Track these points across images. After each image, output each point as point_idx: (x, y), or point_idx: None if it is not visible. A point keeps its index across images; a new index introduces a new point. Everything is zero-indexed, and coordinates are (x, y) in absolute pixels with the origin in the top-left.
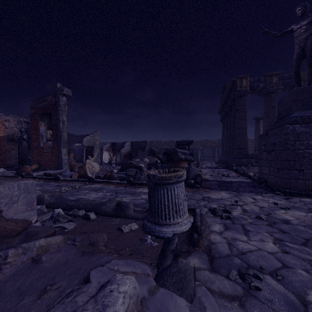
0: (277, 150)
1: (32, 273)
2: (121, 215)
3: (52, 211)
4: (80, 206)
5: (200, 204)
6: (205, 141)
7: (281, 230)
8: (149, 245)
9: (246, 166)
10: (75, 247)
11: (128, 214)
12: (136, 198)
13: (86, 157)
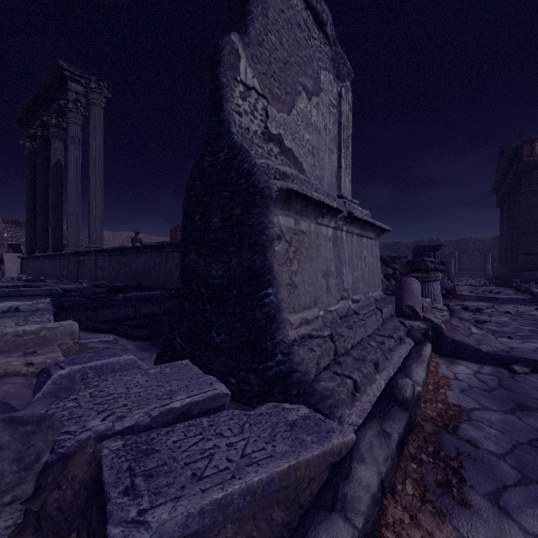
0: None
1: None
2: None
3: None
4: None
5: (453, 307)
6: (465, 241)
7: (522, 317)
8: None
9: None
10: None
11: None
12: None
13: None
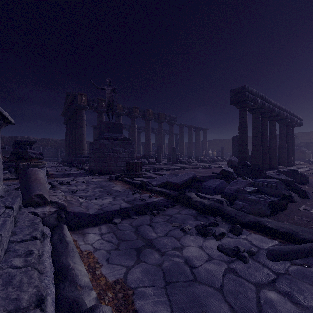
0: (97, 152)
1: None
2: None
3: None
4: None
5: None
6: (46, 140)
7: (90, 184)
8: None
9: (85, 164)
10: None
11: None
12: None
13: None
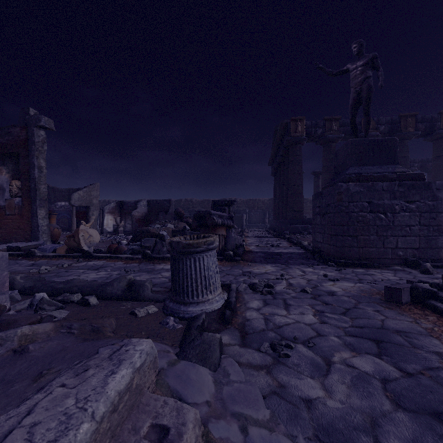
0: (331, 213)
1: (18, 363)
2: (134, 297)
3: (30, 298)
4: (74, 290)
5: (239, 279)
6: (252, 201)
7: (324, 302)
8: (171, 328)
9: (302, 234)
10: (73, 336)
11: (145, 296)
12: (155, 277)
13: (77, 222)
